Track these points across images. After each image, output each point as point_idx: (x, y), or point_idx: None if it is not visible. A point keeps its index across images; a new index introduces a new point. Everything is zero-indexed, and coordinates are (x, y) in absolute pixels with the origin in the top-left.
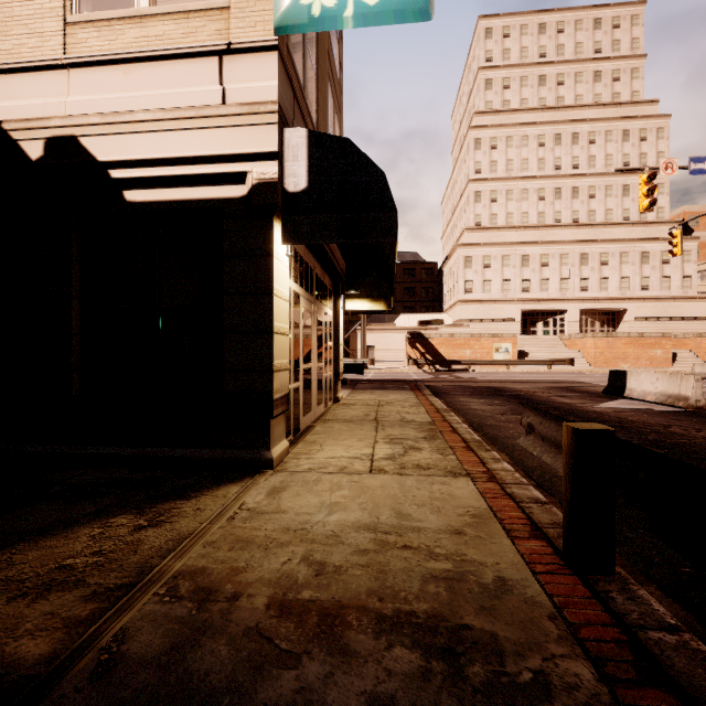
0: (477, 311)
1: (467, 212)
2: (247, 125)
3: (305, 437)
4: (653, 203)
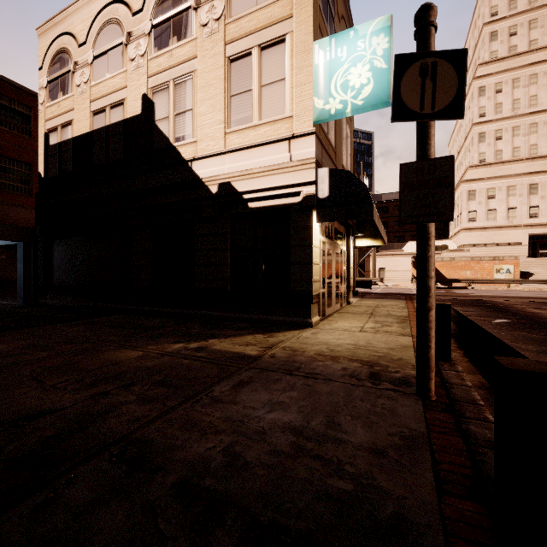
0: (480, 237)
1: (471, 152)
2: (301, 170)
3: (328, 318)
4: None
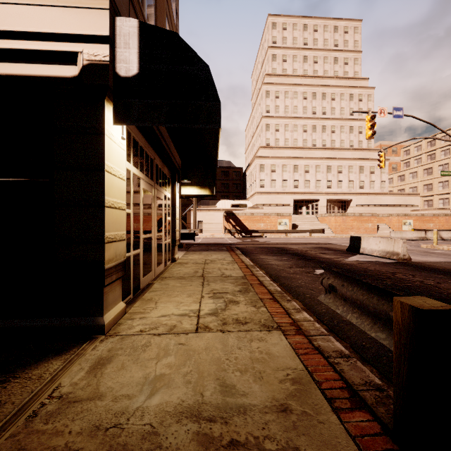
0: (267, 199)
1: (261, 136)
2: (78, 7)
3: (143, 295)
4: (374, 133)
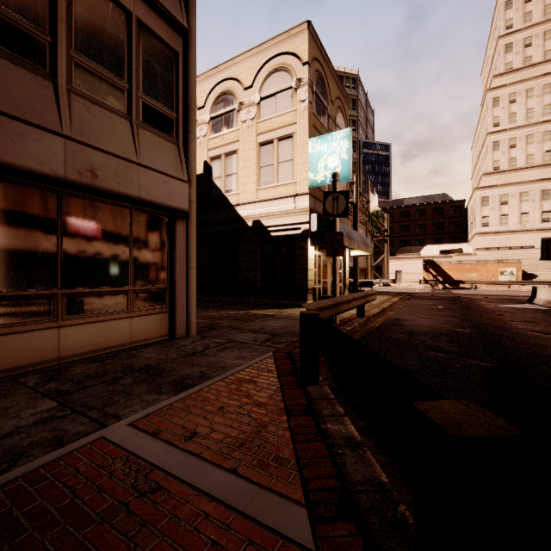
0: (493, 241)
1: (486, 159)
2: (301, 215)
3: None
4: None
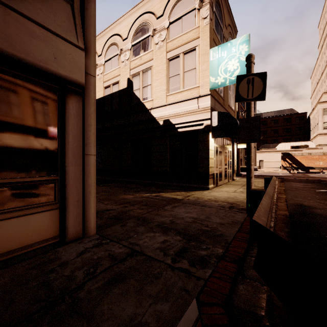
0: None
1: (325, 82)
2: (203, 112)
3: (218, 186)
4: None
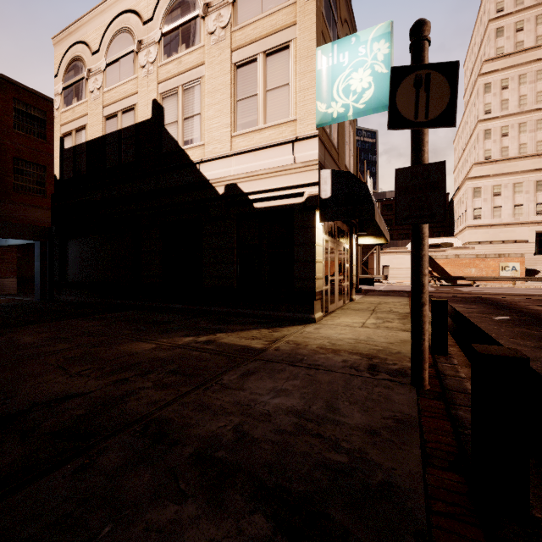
0: (486, 234)
1: (476, 149)
2: (304, 171)
3: (330, 314)
4: None
